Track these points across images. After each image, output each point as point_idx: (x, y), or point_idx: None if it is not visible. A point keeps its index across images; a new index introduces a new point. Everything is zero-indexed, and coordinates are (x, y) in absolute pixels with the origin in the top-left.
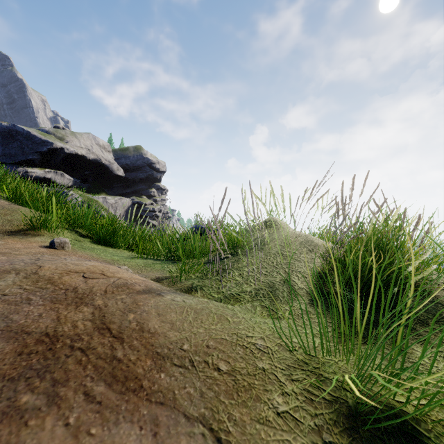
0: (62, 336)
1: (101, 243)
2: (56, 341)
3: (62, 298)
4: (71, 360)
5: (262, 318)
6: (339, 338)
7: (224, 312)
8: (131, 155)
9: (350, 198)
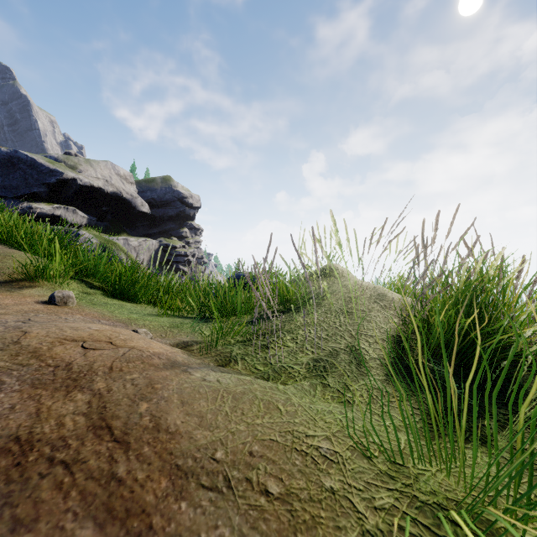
0: (39, 441)
1: (117, 297)
2: (29, 450)
3: (48, 380)
4: (47, 482)
5: (325, 403)
6: (431, 433)
7: (273, 397)
8: (158, 188)
9: (434, 239)
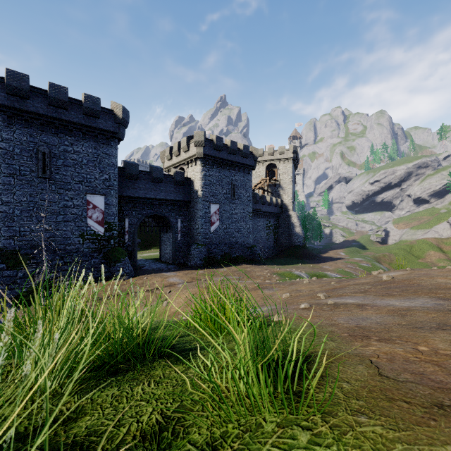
0: None
1: None
2: None
3: None
4: None
5: None
6: None
7: None
8: None
9: None
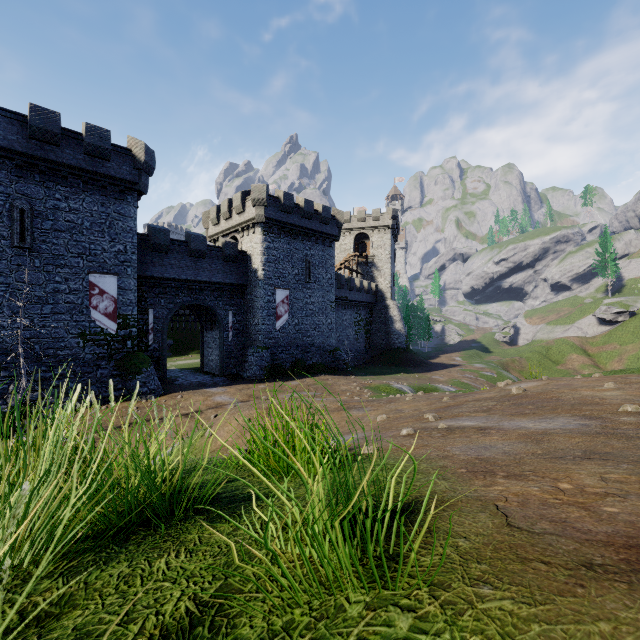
0: None
1: None
2: None
3: None
4: None
5: None
6: None
7: None
8: None
9: None
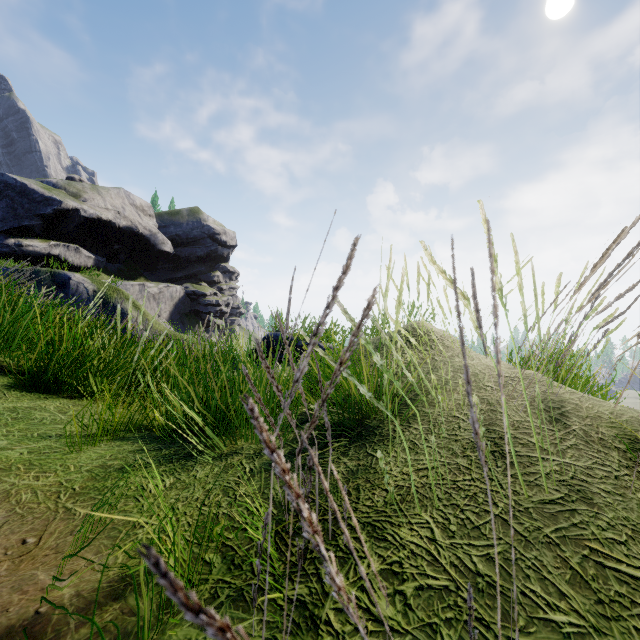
0: None
1: (41, 388)
2: None
3: None
4: None
5: None
6: None
7: None
8: (184, 222)
9: None
